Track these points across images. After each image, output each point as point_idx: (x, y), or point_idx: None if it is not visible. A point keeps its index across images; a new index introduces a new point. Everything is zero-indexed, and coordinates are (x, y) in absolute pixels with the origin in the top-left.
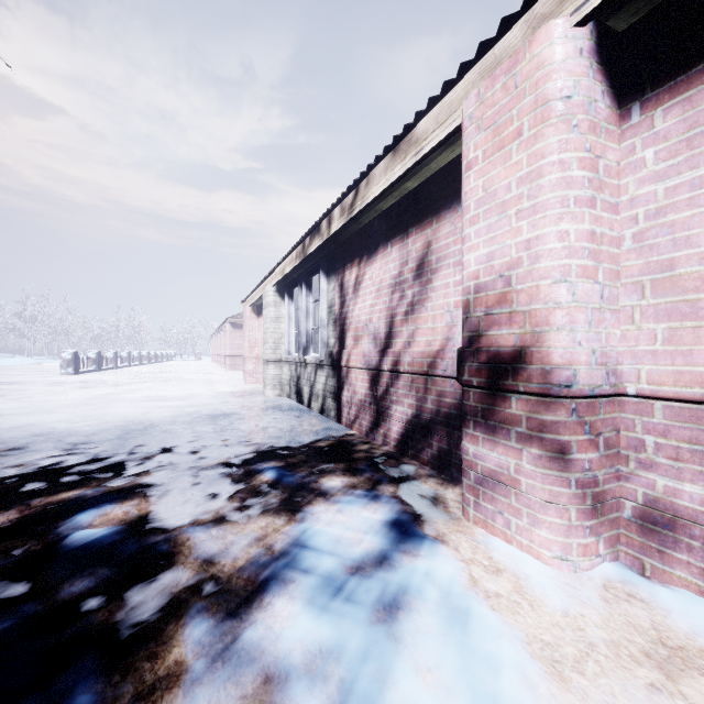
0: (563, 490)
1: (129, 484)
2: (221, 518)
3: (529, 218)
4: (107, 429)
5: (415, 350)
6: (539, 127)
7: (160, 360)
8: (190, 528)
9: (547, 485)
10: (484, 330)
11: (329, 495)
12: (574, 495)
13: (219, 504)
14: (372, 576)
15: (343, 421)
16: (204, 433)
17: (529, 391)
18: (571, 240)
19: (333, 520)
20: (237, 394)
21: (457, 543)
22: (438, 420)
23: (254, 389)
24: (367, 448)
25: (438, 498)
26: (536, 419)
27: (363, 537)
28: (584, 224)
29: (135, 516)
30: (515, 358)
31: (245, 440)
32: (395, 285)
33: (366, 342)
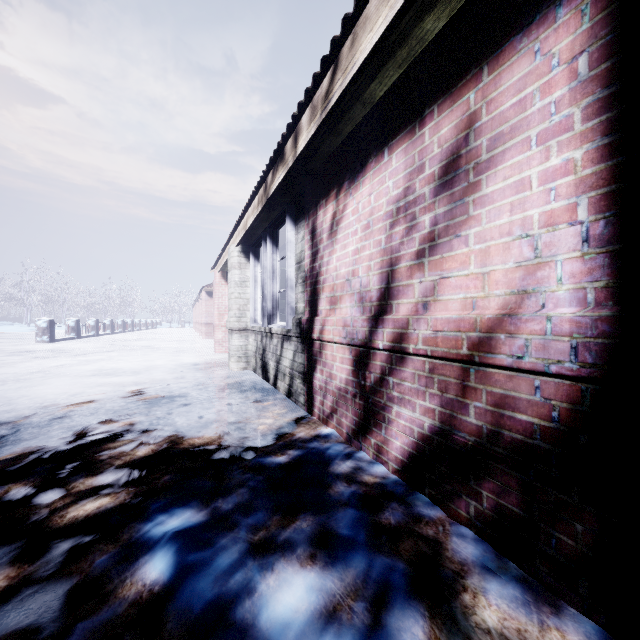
0: None
1: None
2: None
3: None
4: (0, 423)
5: (440, 316)
6: None
7: (144, 327)
8: None
9: None
10: None
11: None
12: None
13: None
14: None
15: (315, 413)
16: (121, 433)
17: None
18: None
19: None
20: (200, 366)
21: None
22: (495, 452)
23: (221, 360)
24: (352, 470)
25: None
26: None
27: None
28: None
29: None
30: None
31: (172, 448)
32: (397, 212)
33: (348, 306)
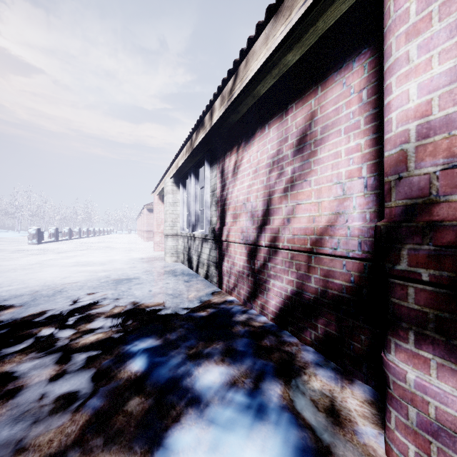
0: None
1: None
2: None
3: None
4: (21, 294)
5: (296, 226)
6: None
7: (102, 234)
8: None
9: None
10: (443, 193)
11: (203, 404)
12: None
13: (63, 421)
14: None
15: (224, 288)
16: (101, 300)
17: None
18: None
19: None
20: (145, 260)
21: None
22: (324, 302)
23: (159, 256)
24: (246, 319)
25: (339, 412)
26: None
27: None
28: None
29: None
30: None
31: (134, 308)
32: (273, 164)
33: (244, 219)
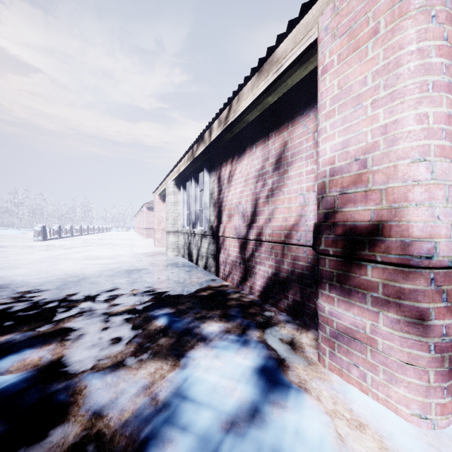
0: (423, 353)
1: (52, 329)
2: (118, 364)
3: (386, 105)
4: (51, 281)
5: (274, 224)
6: (397, 21)
7: (101, 231)
8: (89, 375)
9: (406, 348)
10: (339, 207)
11: (208, 340)
12: (433, 359)
13: (119, 348)
14: (245, 436)
15: (220, 275)
16: (120, 284)
17: (387, 261)
18: (430, 122)
19: (211, 367)
20: (148, 254)
21: (318, 392)
22: (293, 278)
23: (160, 251)
24: (238, 297)
25: (296, 343)
26: (393, 287)
27: (236, 385)
28: (442, 107)
29: (47, 361)
30: (372, 231)
31: (149, 290)
32: (258, 176)
33: (237, 219)
